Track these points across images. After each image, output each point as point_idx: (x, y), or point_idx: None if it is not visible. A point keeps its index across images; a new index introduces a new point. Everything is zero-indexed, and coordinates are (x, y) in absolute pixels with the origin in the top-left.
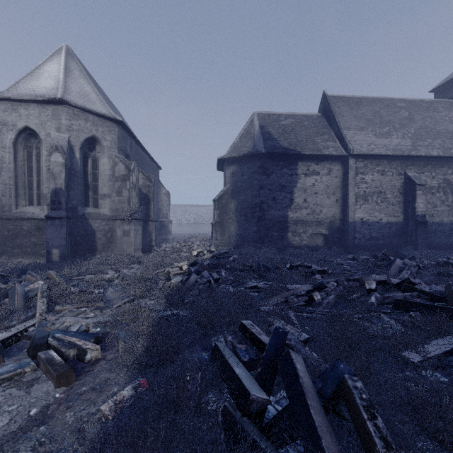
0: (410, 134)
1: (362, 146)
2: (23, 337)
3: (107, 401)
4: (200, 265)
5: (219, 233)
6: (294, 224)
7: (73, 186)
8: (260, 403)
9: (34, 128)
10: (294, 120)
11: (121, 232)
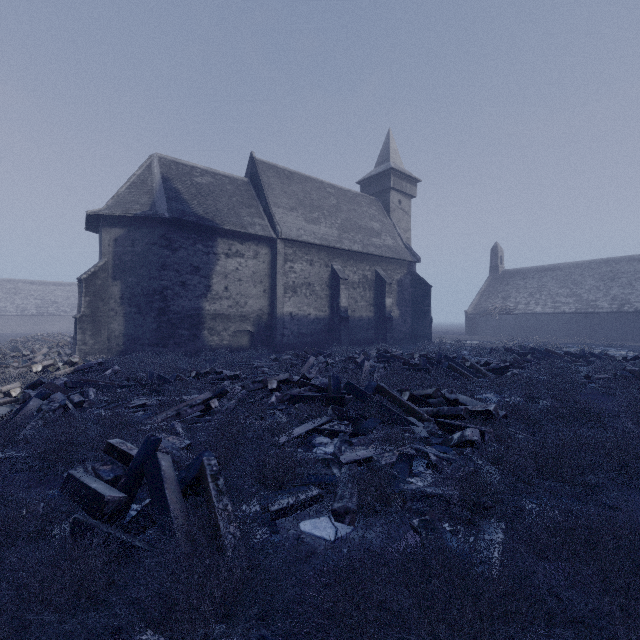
0: (337, 225)
1: (291, 230)
2: None
3: None
4: (49, 386)
5: (90, 333)
6: (212, 318)
7: None
8: (116, 502)
9: None
10: (213, 180)
11: None
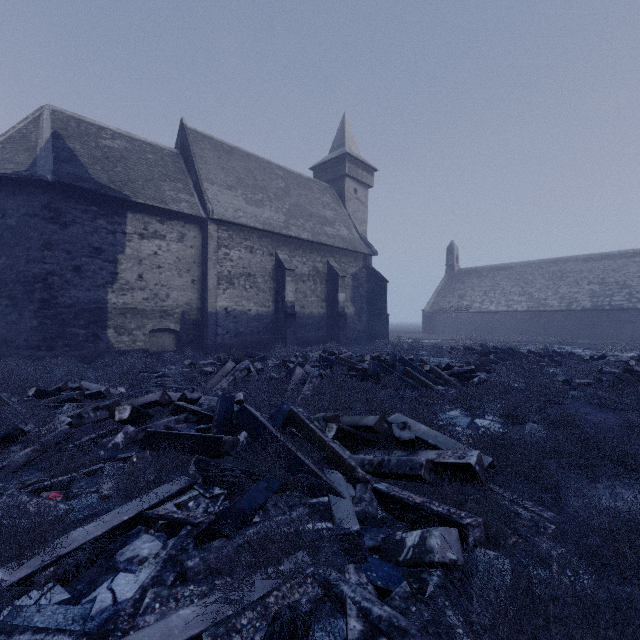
0: (285, 210)
1: (226, 210)
2: None
3: None
4: None
5: None
6: (121, 314)
7: None
8: None
9: None
10: (129, 145)
11: None
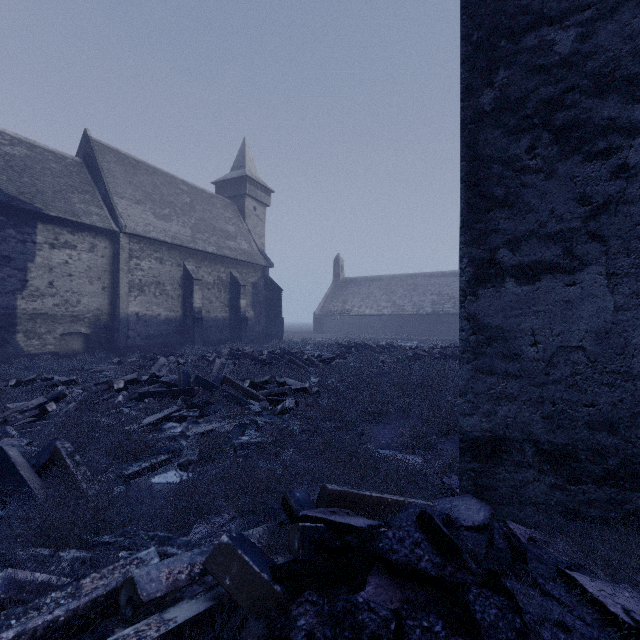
0: (191, 224)
1: (137, 225)
2: None
3: None
4: None
5: None
6: (31, 319)
7: None
8: None
9: None
10: (30, 153)
11: None
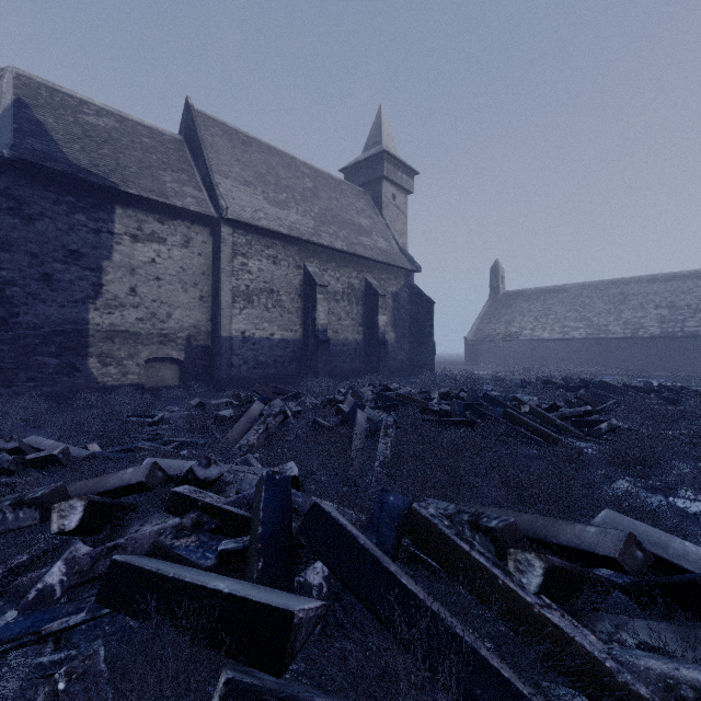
0: (314, 214)
1: (244, 210)
2: None
3: None
4: None
5: None
6: (107, 338)
7: None
8: None
9: None
10: (119, 125)
11: None
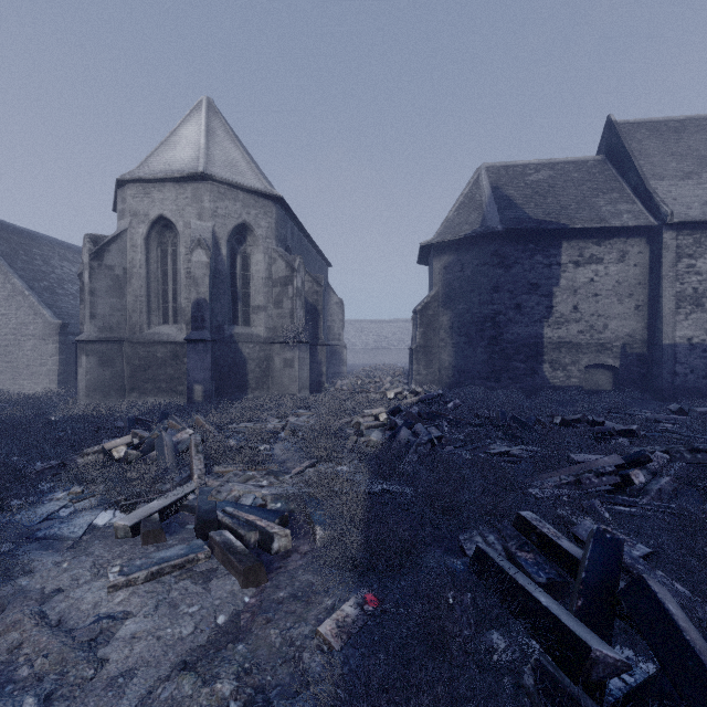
0: None
1: (689, 207)
2: (183, 507)
3: (321, 619)
4: (407, 414)
5: (423, 363)
6: (555, 348)
7: (218, 296)
8: (609, 666)
9: (170, 217)
10: (552, 172)
11: (281, 361)
